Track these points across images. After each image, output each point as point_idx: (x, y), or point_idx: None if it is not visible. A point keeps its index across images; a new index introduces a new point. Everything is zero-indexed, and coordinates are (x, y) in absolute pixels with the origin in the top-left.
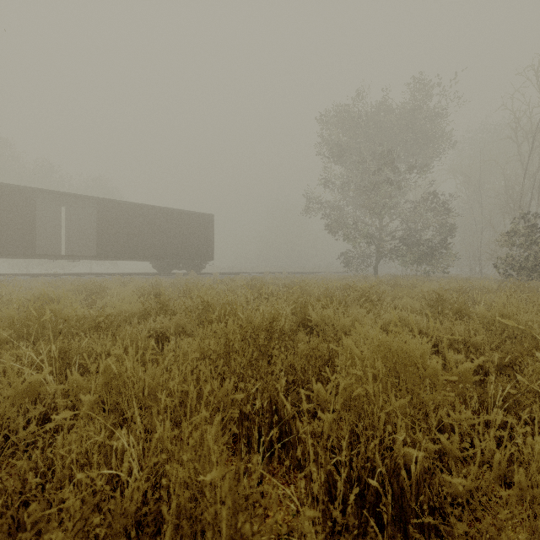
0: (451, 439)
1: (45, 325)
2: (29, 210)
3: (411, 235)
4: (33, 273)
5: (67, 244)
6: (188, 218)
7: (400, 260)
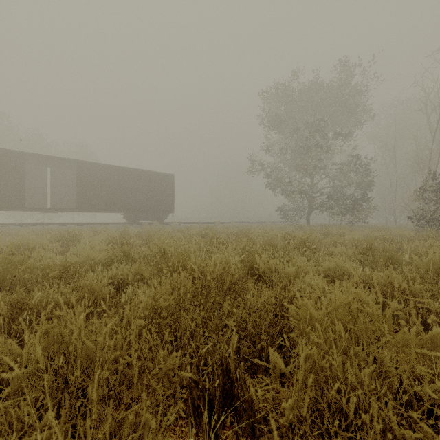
0: (419, 411)
1: (13, 273)
2: (20, 170)
3: (337, 191)
4: (23, 223)
5: (52, 199)
6: (152, 178)
7: (328, 212)
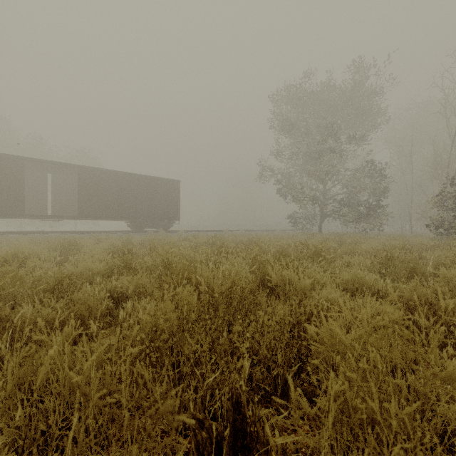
0: None
1: (1, 286)
2: (19, 176)
3: (351, 198)
4: (22, 231)
5: (53, 206)
6: (158, 184)
7: (341, 219)
